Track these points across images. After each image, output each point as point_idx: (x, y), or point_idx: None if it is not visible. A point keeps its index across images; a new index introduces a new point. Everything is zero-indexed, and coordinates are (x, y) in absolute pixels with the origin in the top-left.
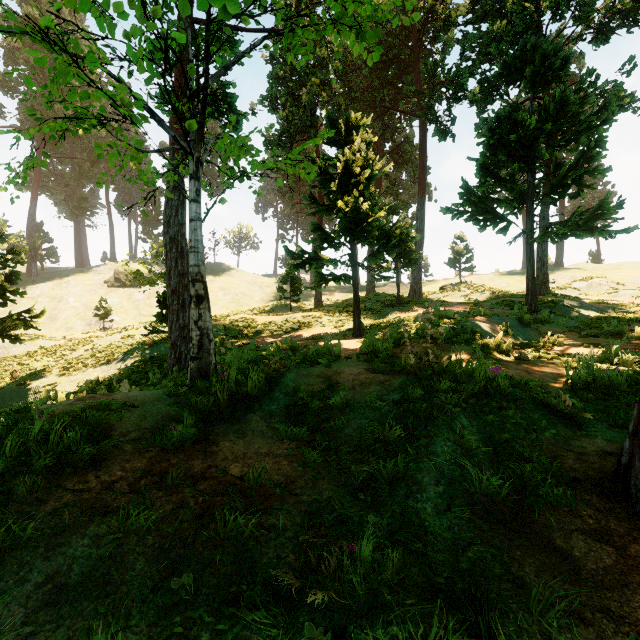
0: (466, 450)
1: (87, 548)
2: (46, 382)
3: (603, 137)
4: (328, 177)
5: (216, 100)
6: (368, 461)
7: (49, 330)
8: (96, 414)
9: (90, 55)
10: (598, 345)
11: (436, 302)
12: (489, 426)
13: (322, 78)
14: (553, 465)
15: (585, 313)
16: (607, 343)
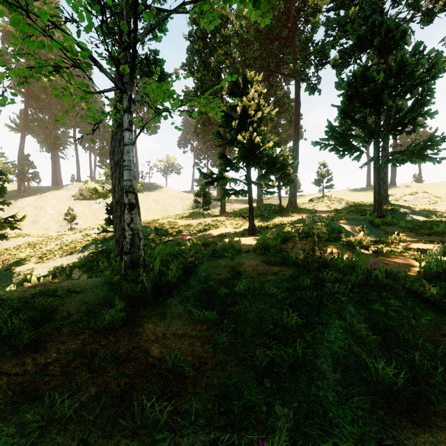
0: (357, 337)
1: (10, 438)
2: (26, 268)
3: (432, 89)
4: (230, 119)
5: (149, 64)
6: (270, 345)
7: (32, 230)
8: (42, 300)
9: (42, 10)
10: (433, 241)
11: (307, 210)
12: (373, 314)
13: (225, 50)
14: (437, 352)
15: (416, 218)
16: (439, 240)
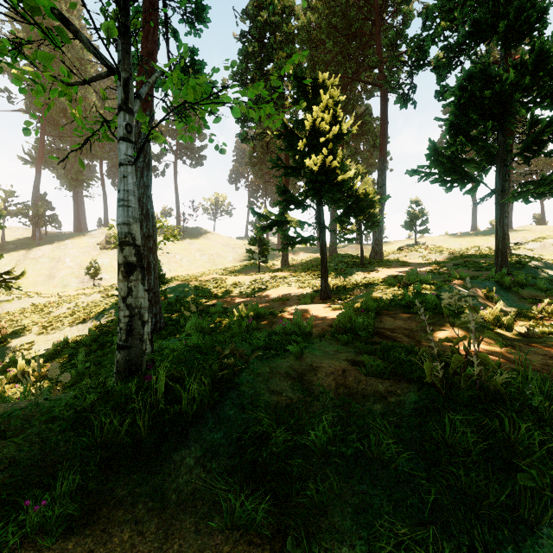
0: None
1: None
2: (25, 341)
3: None
4: (295, 138)
5: (186, 68)
6: None
7: (47, 287)
8: None
9: None
10: None
11: (397, 262)
12: None
13: (288, 52)
14: None
15: None
16: None
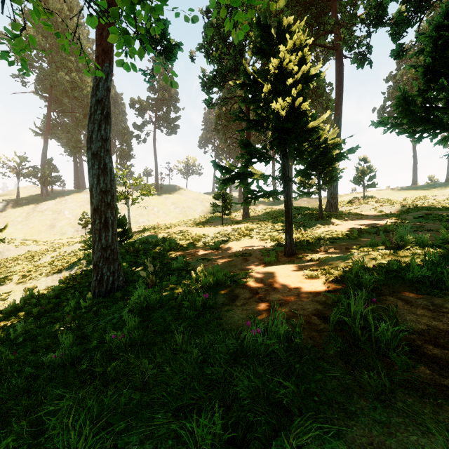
0: None
1: None
2: (4, 290)
3: None
4: (258, 88)
5: None
6: None
7: (49, 235)
8: None
9: None
10: None
11: (352, 215)
12: None
13: (249, 22)
14: None
15: None
16: None
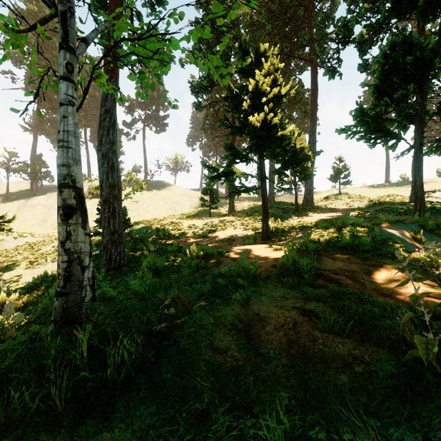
0: None
1: None
2: (14, 274)
3: None
4: (240, 101)
5: None
6: None
7: (41, 229)
8: None
9: None
10: None
11: (325, 208)
12: None
13: (234, 34)
14: None
15: None
16: None
